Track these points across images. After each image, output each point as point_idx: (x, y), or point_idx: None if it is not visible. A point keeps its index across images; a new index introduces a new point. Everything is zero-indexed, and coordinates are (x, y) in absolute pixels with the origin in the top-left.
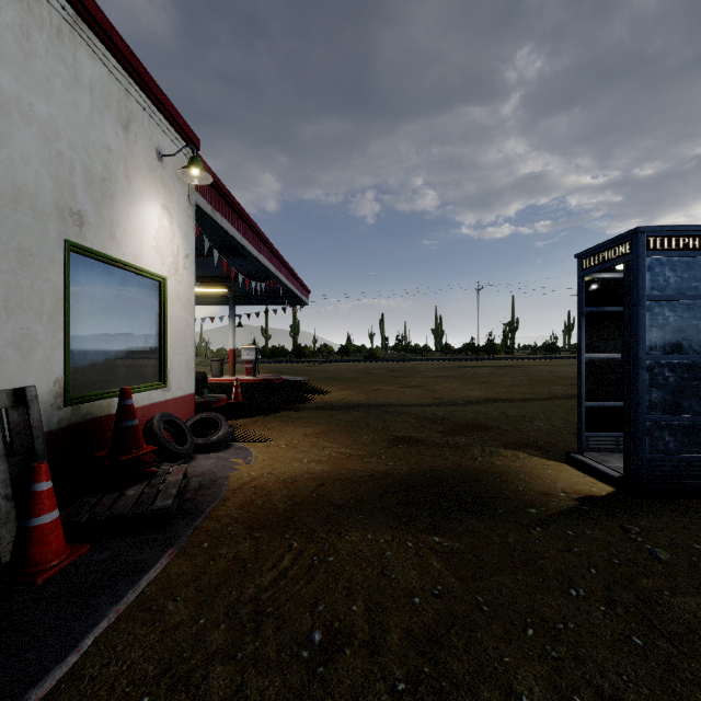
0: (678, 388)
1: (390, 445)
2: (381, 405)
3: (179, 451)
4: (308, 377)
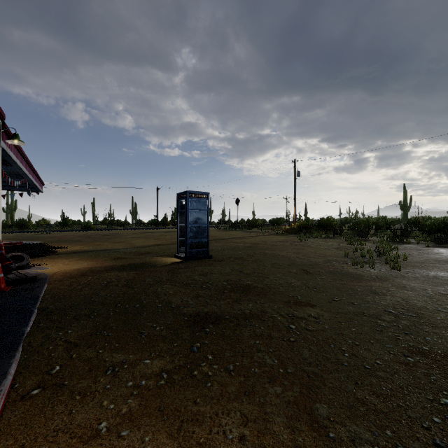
0: (196, 232)
1: (113, 260)
2: (104, 250)
3: (12, 267)
4: (43, 241)
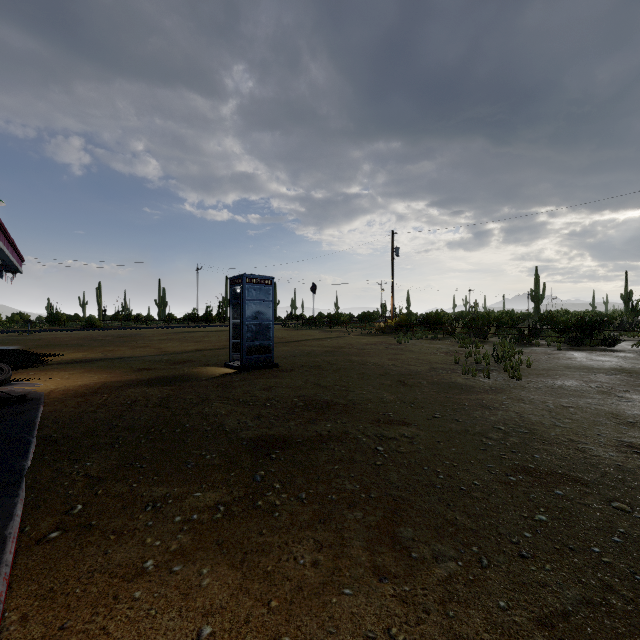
0: (256, 332)
1: (136, 372)
2: (121, 358)
3: None
4: (23, 345)
